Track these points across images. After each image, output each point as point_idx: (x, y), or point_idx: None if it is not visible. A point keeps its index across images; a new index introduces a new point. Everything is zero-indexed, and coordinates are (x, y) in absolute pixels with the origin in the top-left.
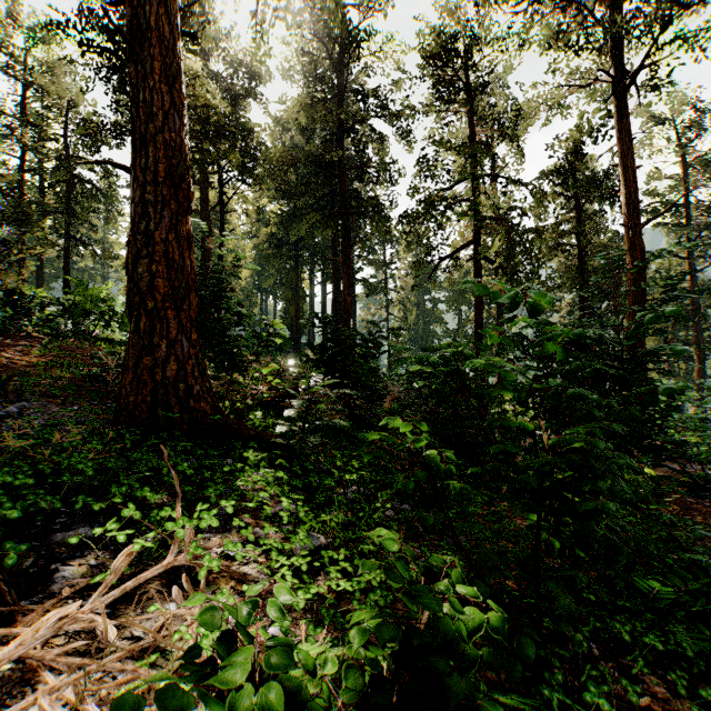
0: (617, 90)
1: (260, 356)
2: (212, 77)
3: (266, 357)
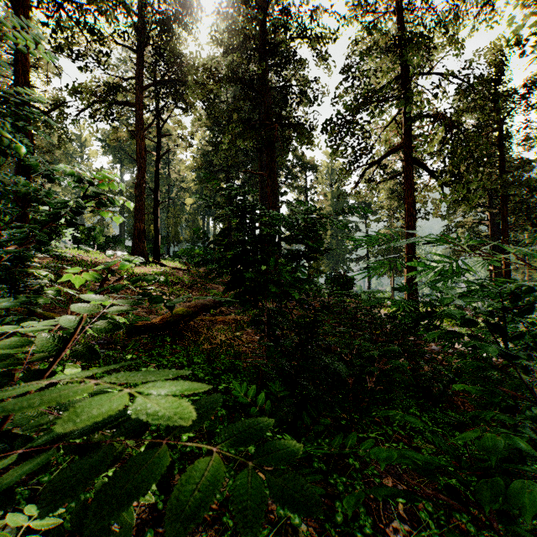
0: None
1: (47, 243)
2: None
3: (201, 267)
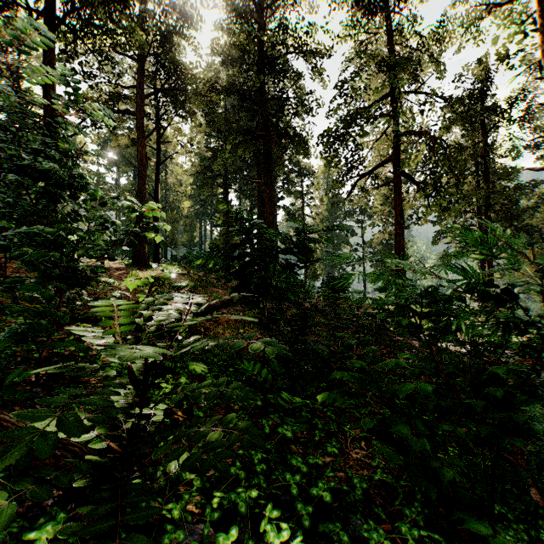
0: (538, 4)
1: (115, 259)
2: (145, 12)
3: (199, 271)
